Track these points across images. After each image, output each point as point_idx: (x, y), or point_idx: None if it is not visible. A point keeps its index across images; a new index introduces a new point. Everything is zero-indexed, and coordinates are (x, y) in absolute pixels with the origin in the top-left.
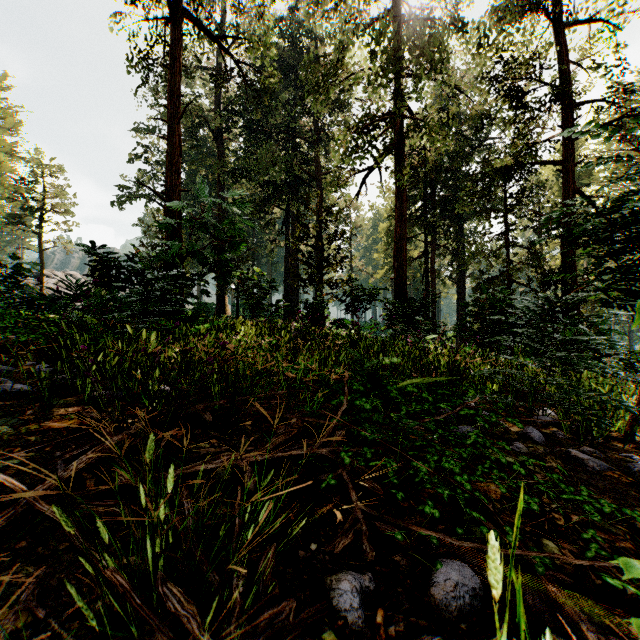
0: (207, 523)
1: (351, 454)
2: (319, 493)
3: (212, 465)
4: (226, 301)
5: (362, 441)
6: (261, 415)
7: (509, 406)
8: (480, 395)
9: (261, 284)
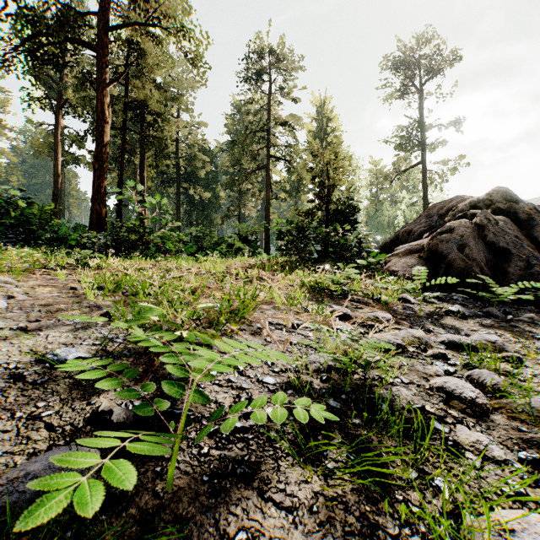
0: None
1: None
2: None
3: None
4: None
5: None
6: None
7: None
8: None
9: None
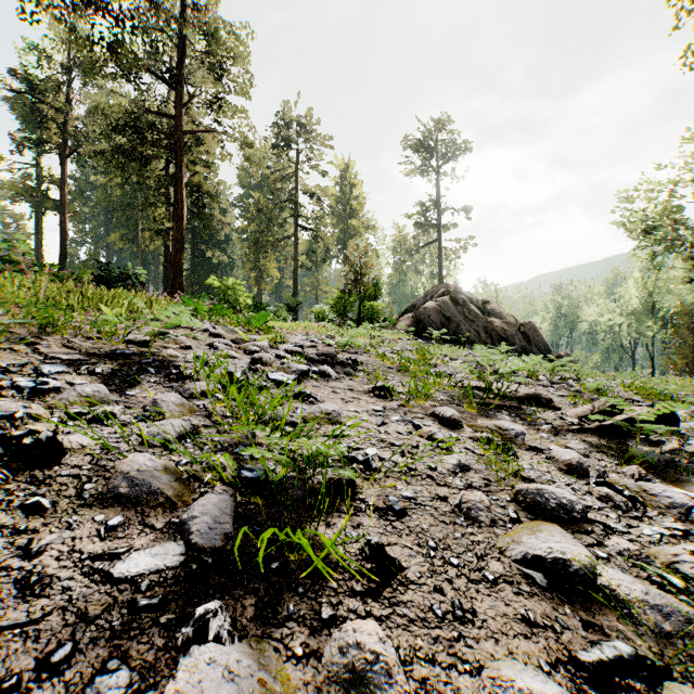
0: None
1: None
2: None
3: None
4: None
5: None
6: None
7: None
8: None
9: None
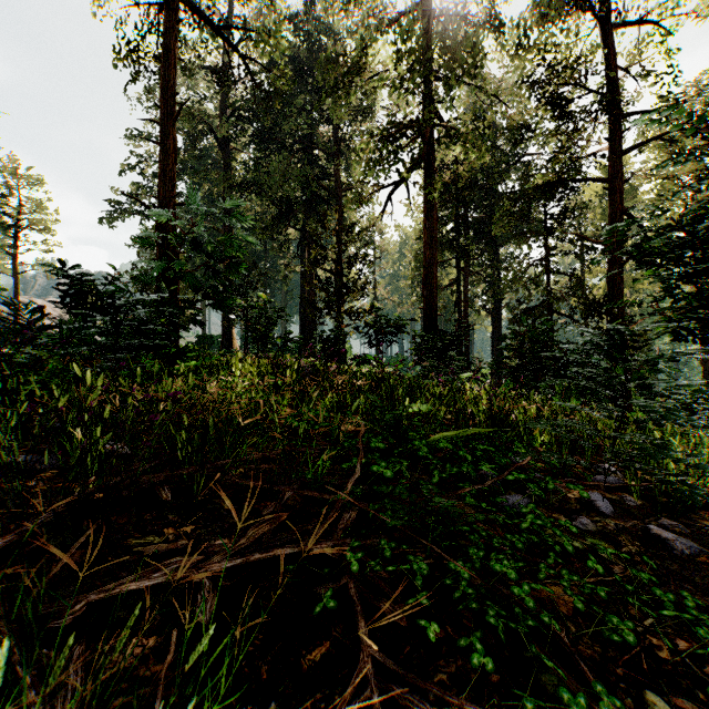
0: (115, 700)
1: (361, 556)
2: (312, 619)
3: (148, 581)
4: (233, 333)
5: (380, 523)
6: (246, 485)
7: (564, 463)
8: (532, 453)
9: (268, 313)
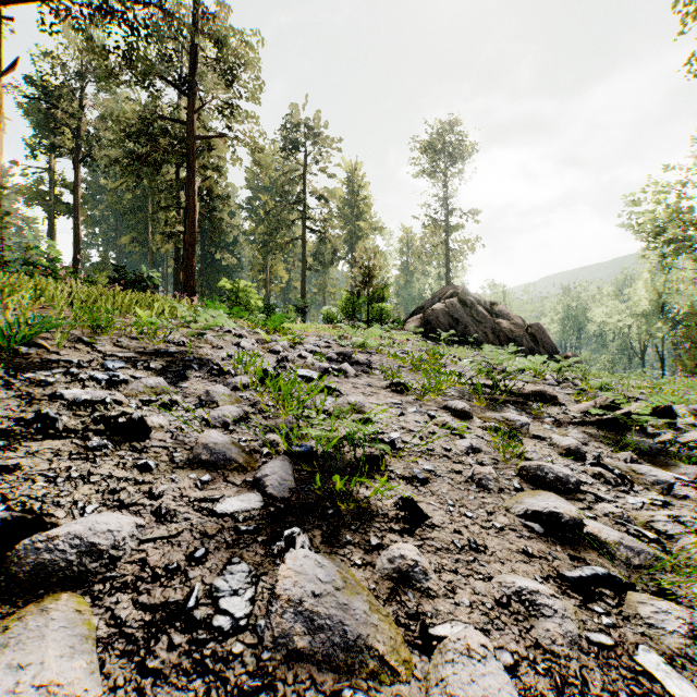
0: None
1: None
2: None
3: None
4: None
5: None
6: None
7: None
8: None
9: None
